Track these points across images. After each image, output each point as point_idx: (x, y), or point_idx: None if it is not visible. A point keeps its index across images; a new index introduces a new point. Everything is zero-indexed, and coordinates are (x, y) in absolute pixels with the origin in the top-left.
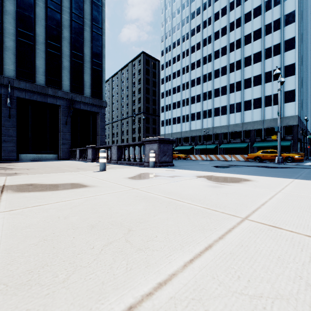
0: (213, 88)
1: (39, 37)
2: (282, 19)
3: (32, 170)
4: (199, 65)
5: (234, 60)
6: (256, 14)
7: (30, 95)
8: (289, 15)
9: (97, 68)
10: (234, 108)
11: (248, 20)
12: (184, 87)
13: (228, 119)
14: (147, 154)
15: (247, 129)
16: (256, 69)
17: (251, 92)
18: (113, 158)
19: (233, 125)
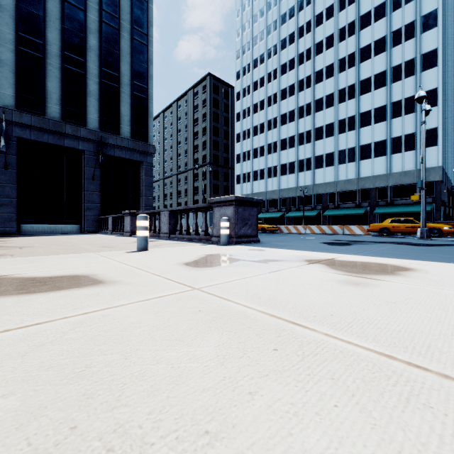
0: (313, 126)
1: (51, 46)
2: (418, 22)
3: (27, 250)
4: (293, 93)
5: (345, 84)
6: (379, 15)
7: (38, 135)
8: (429, 16)
9: (141, 95)
10: (345, 156)
11: (366, 25)
12: (270, 126)
13: (336, 172)
14: (217, 224)
15: (364, 187)
16: (378, 97)
17: (371, 131)
18: (164, 230)
19: (344, 182)
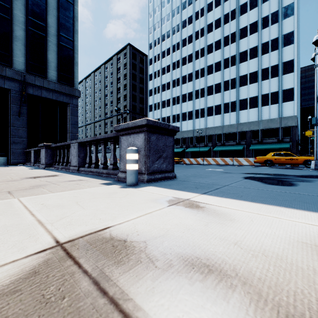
0: (206, 85)
1: None
2: (280, 12)
3: None
4: (191, 60)
5: (229, 55)
6: (253, 5)
7: None
8: (288, 7)
9: (67, 46)
10: (229, 107)
11: (243, 12)
12: (174, 84)
13: (222, 119)
14: (124, 156)
15: (242, 130)
16: (252, 65)
17: (247, 90)
18: (73, 162)
19: (228, 126)
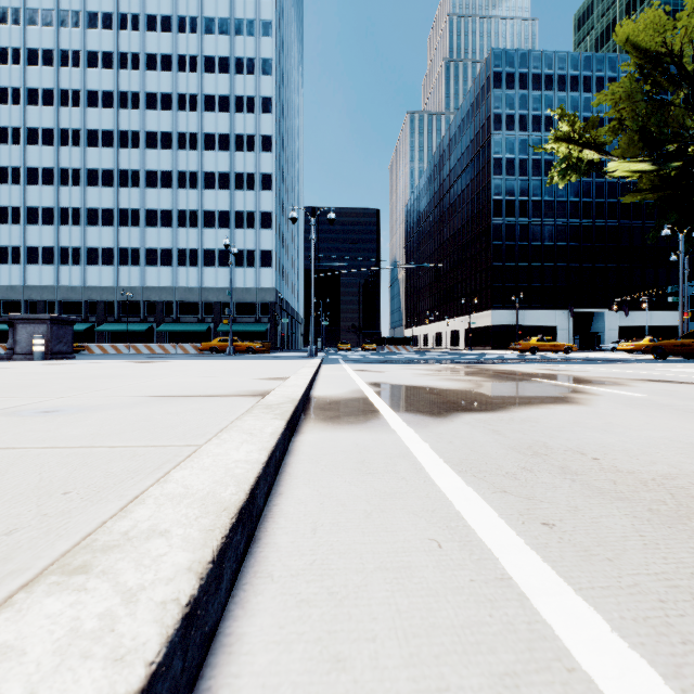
0: (143, 205)
1: None
2: (258, 139)
3: None
4: (111, 145)
5: (187, 167)
6: (223, 107)
7: None
8: (266, 138)
9: None
10: (187, 257)
11: (210, 109)
12: (66, 179)
13: (175, 276)
14: (22, 341)
15: (208, 300)
16: (223, 200)
17: (215, 236)
18: None
19: (185, 289)
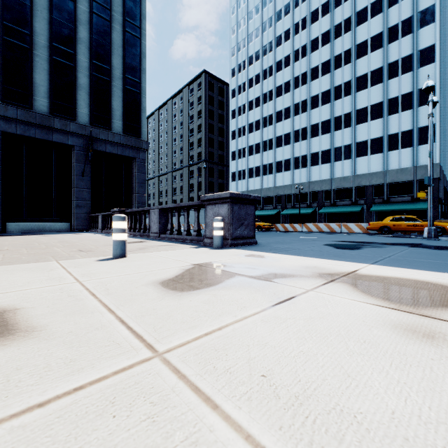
0: (309, 123)
1: (38, 37)
2: (415, 18)
3: None
4: (289, 90)
5: (341, 80)
6: (375, 11)
7: (25, 129)
8: (426, 11)
9: (133, 89)
10: (341, 153)
11: (362, 21)
12: (266, 123)
13: (331, 169)
14: (209, 224)
15: (360, 185)
16: (374, 94)
17: (367, 128)
18: (154, 229)
19: (340, 179)
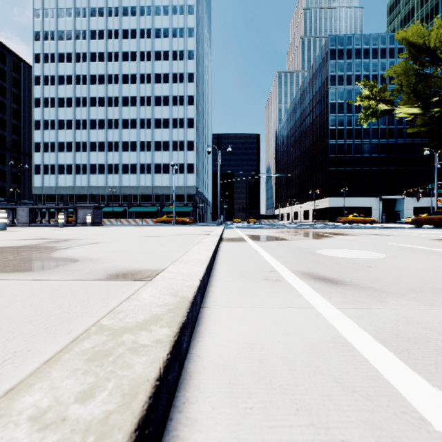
0: (121, 139)
1: None
2: (185, 98)
3: None
4: (103, 105)
5: (145, 116)
6: (166, 80)
7: None
8: (190, 97)
9: None
10: (145, 168)
11: (158, 82)
12: (79, 125)
13: (138, 179)
14: (80, 217)
15: (157, 193)
16: (165, 134)
17: (161, 156)
18: (22, 221)
19: (144, 187)
